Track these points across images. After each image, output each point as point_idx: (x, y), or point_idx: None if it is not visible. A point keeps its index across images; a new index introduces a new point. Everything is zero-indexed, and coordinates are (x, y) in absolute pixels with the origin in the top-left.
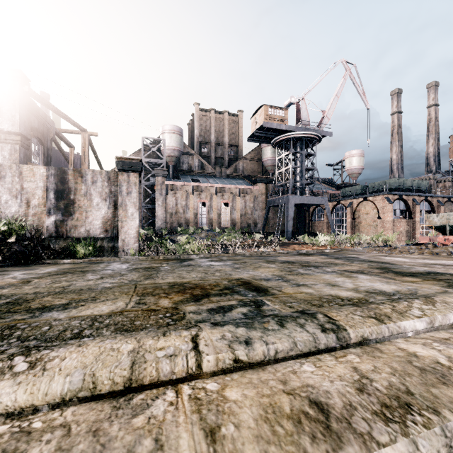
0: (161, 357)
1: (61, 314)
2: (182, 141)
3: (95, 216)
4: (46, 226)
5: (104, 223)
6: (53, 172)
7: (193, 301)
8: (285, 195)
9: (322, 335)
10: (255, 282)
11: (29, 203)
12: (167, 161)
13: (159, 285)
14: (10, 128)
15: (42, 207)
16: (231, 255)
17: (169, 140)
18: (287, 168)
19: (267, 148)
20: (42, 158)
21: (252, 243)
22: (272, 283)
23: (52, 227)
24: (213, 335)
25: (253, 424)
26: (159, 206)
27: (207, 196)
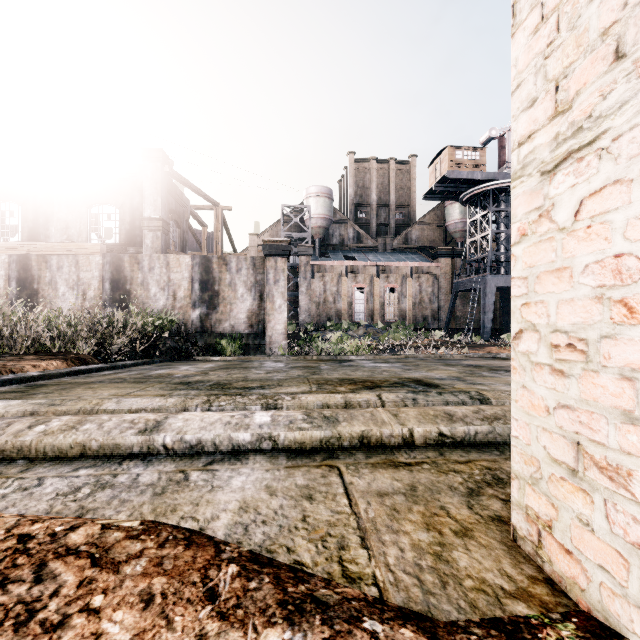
0: (361, 401)
1: (265, 391)
2: (331, 206)
3: (240, 309)
4: (191, 321)
5: (249, 317)
6: (198, 261)
7: (367, 389)
8: (481, 275)
9: (469, 400)
10: (427, 380)
11: (175, 296)
12: (312, 234)
13: (329, 379)
14: (153, 214)
15: (188, 299)
16: (400, 358)
17: (315, 206)
18: (483, 234)
19: (454, 207)
20: (179, 242)
21: (429, 343)
22: (446, 381)
23: (197, 322)
24: (390, 395)
25: (414, 415)
26: (303, 293)
27: (365, 279)
